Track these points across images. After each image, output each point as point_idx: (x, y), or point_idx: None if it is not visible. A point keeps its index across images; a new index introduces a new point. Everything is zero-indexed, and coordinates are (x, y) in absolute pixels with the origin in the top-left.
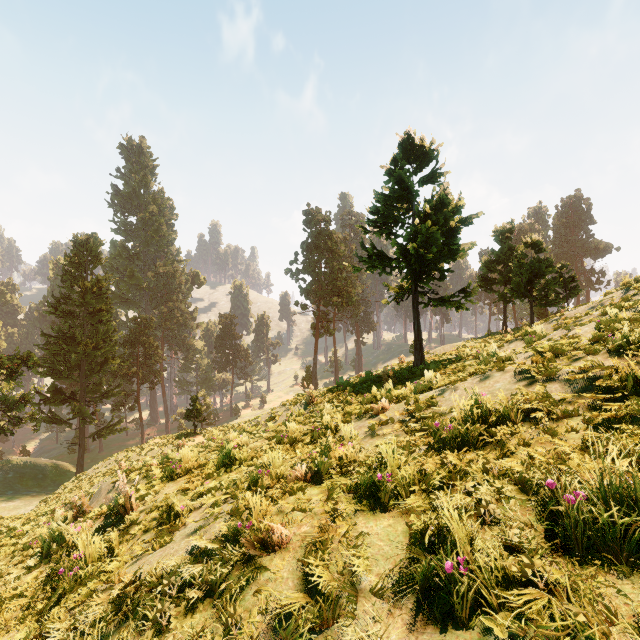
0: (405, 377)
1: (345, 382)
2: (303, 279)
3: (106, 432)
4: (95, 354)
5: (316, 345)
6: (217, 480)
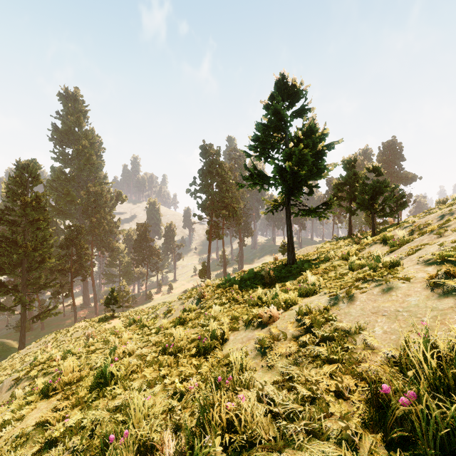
0: (283, 275)
1: (232, 280)
2: (200, 197)
3: (43, 316)
4: (34, 254)
5: (209, 246)
6: (82, 414)
